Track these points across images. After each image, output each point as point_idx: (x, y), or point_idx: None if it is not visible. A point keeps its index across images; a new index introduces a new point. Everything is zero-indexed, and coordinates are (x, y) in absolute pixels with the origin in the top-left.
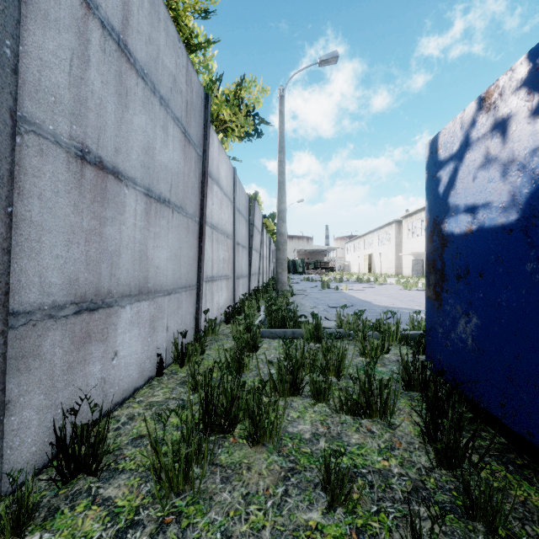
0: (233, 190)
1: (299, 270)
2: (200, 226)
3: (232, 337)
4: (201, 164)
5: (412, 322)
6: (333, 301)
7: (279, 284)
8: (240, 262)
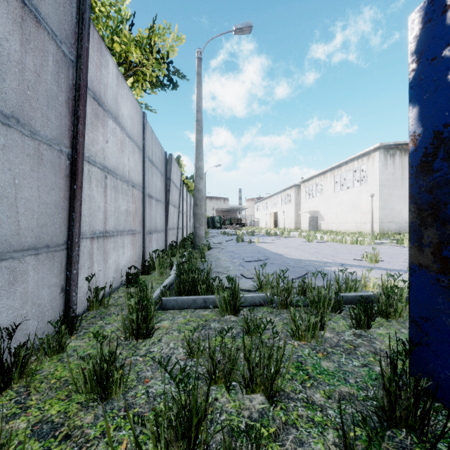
0: (143, 137)
1: (217, 225)
2: (73, 160)
3: (125, 309)
4: (73, 73)
5: (337, 281)
6: (247, 254)
7: (196, 238)
8: (153, 216)
